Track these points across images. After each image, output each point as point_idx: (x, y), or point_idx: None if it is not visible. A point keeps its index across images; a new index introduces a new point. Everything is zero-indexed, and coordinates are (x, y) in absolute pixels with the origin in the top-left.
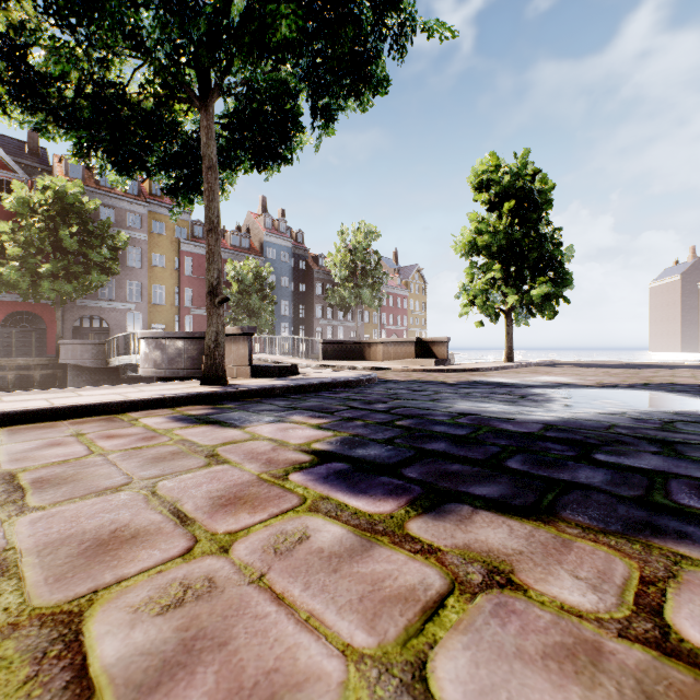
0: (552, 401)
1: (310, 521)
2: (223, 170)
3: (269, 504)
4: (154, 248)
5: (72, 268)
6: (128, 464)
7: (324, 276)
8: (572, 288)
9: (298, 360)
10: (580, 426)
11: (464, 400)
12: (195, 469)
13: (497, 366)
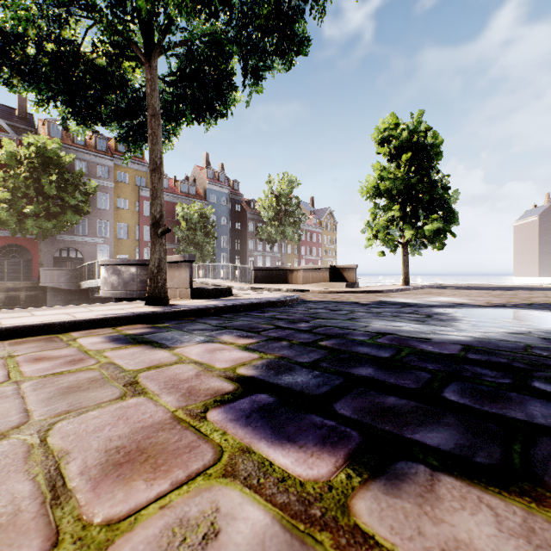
0: (457, 321)
1: (222, 496)
2: (168, 122)
3: (175, 462)
4: (119, 194)
5: (51, 209)
6: (37, 395)
7: (255, 216)
8: (457, 224)
9: (233, 283)
10: (496, 346)
11: (378, 319)
12: (105, 403)
13: (397, 289)
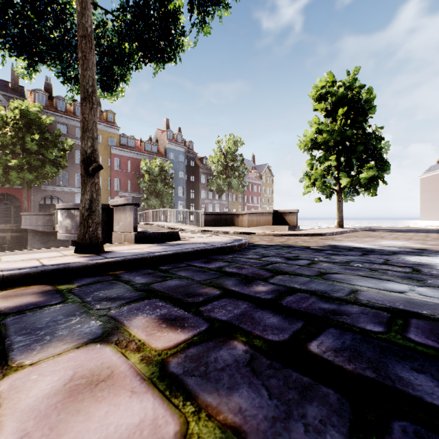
0: None
1: None
2: (115, 65)
3: None
4: None
5: (33, 163)
6: None
7: (206, 171)
8: (388, 173)
9: (186, 226)
10: None
11: (356, 276)
12: None
13: (337, 231)
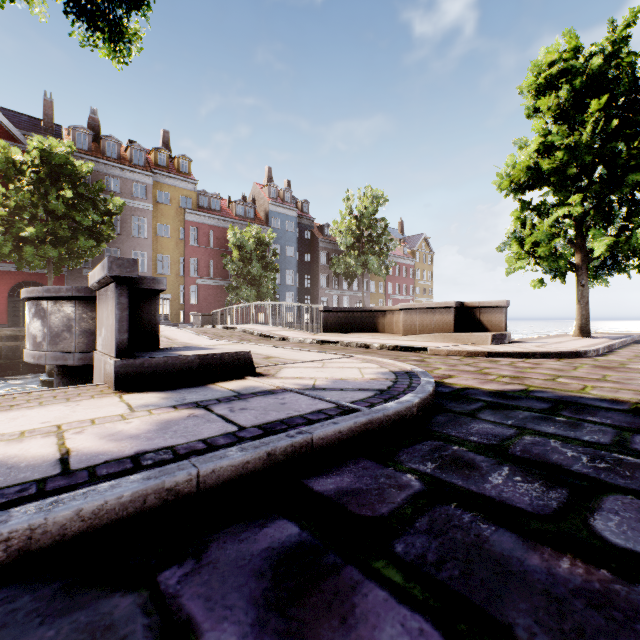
0: None
1: None
2: None
3: None
4: (160, 218)
5: (59, 232)
6: None
7: (329, 245)
8: None
9: (292, 332)
10: None
11: None
12: None
13: (603, 346)
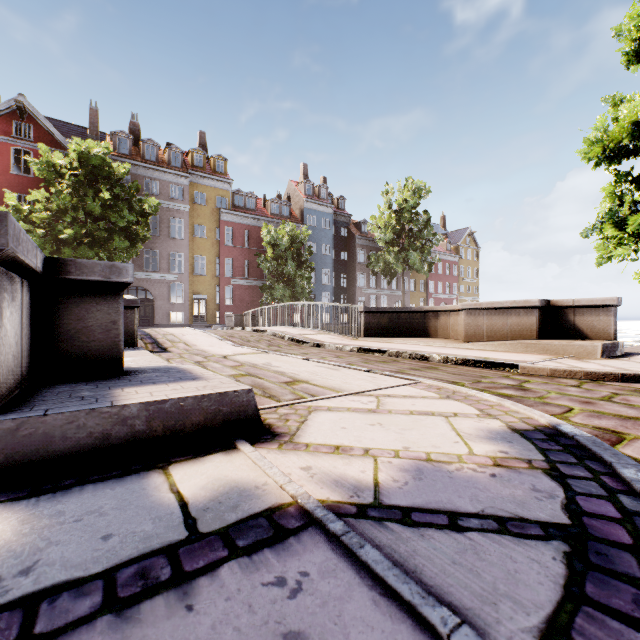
0: None
1: None
2: None
3: None
4: (196, 219)
5: (96, 234)
6: None
7: (366, 242)
8: None
9: (327, 336)
10: None
11: None
12: None
13: None
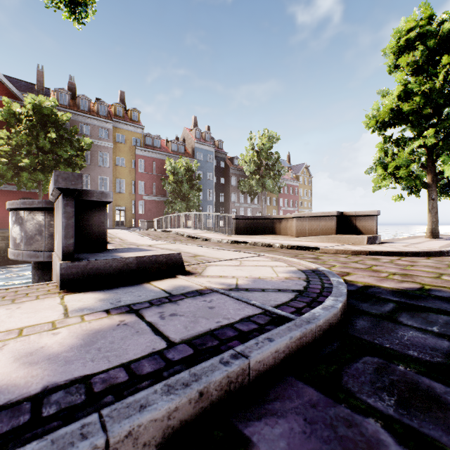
0: None
1: None
2: None
3: None
4: (118, 153)
5: (46, 163)
6: None
7: (237, 172)
8: None
9: (212, 234)
10: None
11: None
12: None
13: None
